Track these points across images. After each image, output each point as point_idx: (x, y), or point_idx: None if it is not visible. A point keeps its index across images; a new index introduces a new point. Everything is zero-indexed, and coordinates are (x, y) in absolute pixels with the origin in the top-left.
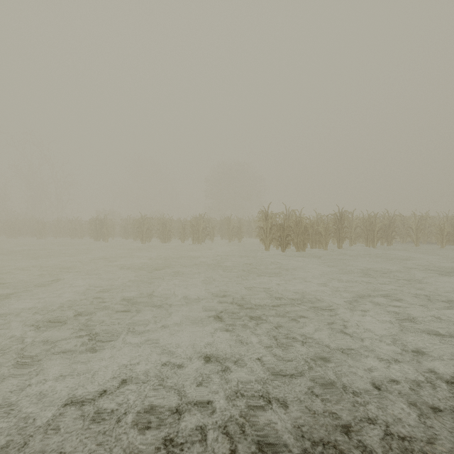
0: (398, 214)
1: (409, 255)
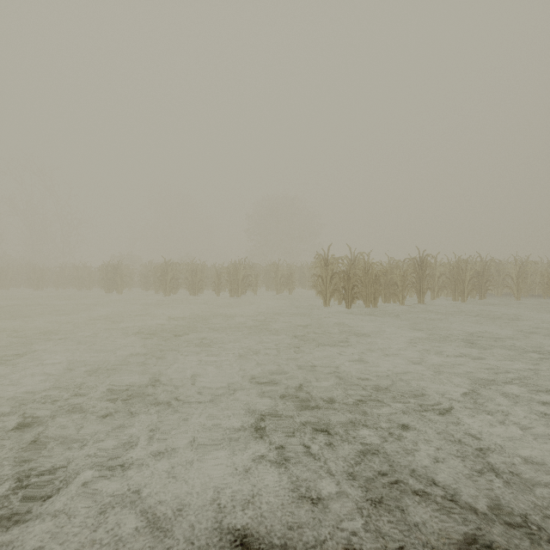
0: (493, 259)
1: (515, 313)
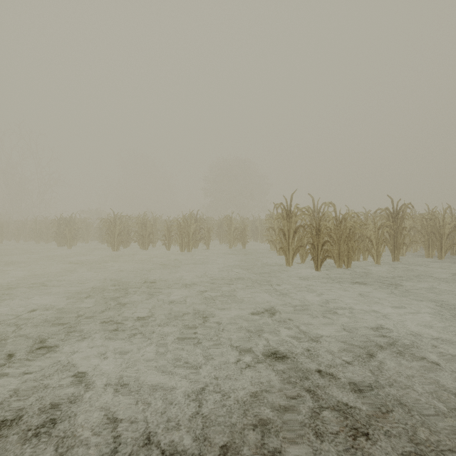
0: None
1: None
